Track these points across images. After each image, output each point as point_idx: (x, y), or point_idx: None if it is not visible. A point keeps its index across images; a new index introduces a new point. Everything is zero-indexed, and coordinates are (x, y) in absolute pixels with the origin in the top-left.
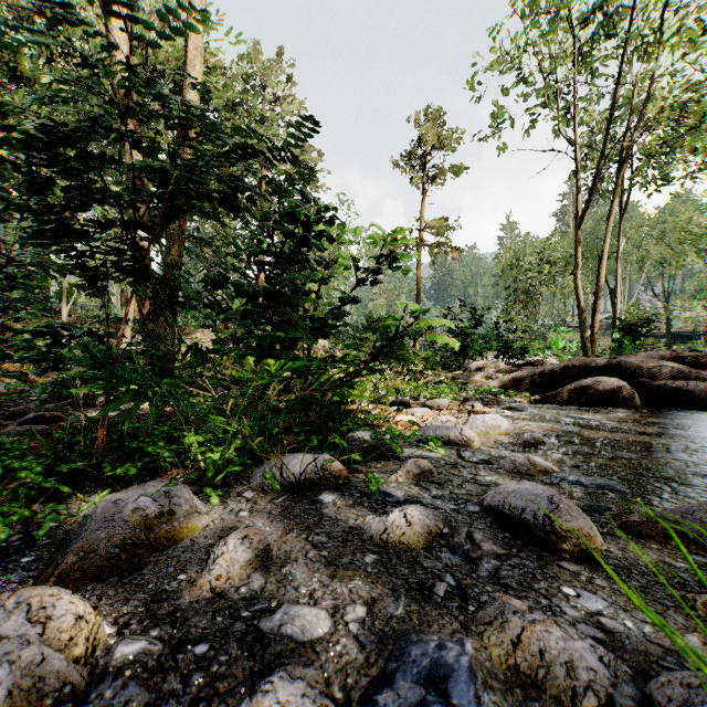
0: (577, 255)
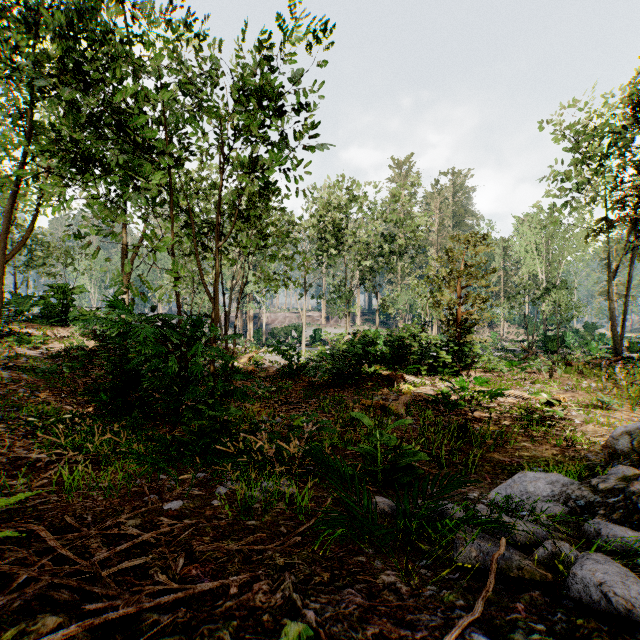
0: None
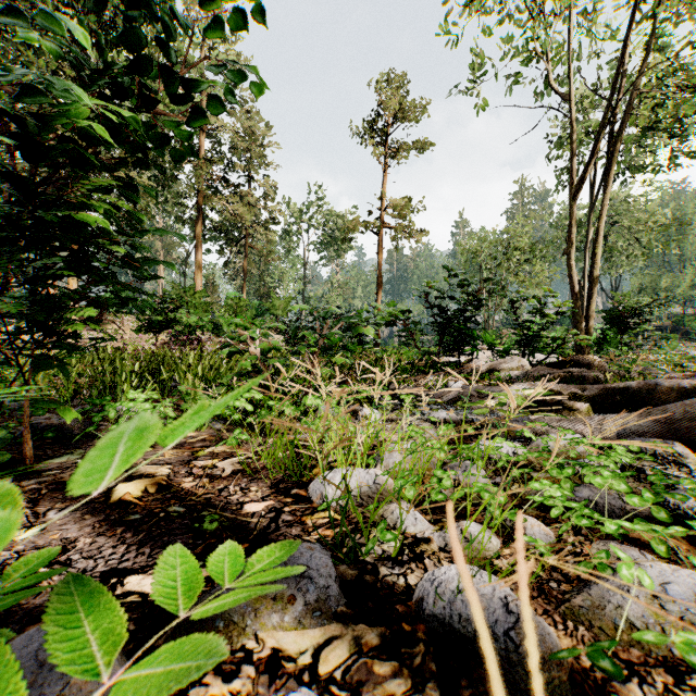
0: (571, 231)
